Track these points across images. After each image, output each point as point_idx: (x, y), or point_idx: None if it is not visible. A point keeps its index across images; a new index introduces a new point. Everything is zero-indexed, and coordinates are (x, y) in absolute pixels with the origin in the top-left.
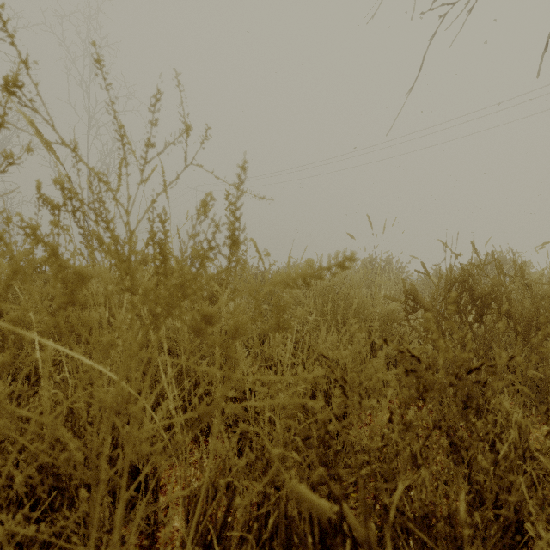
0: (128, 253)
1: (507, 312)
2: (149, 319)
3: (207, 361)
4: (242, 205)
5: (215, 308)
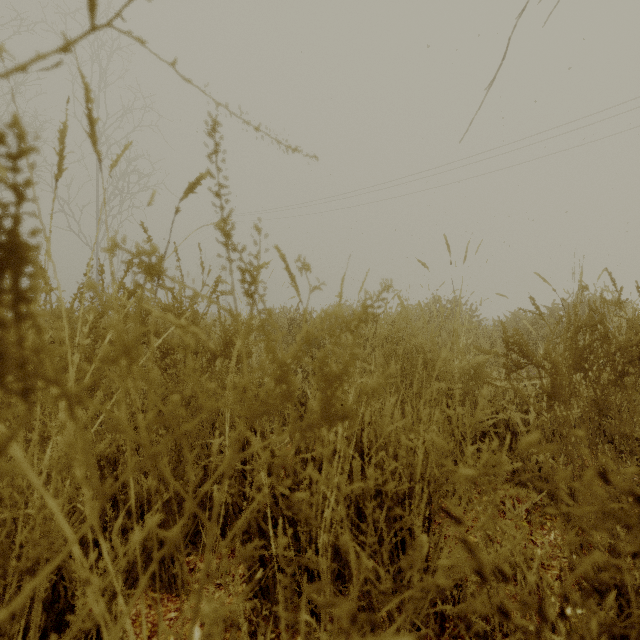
0: None
1: None
2: None
3: (158, 514)
4: None
5: None
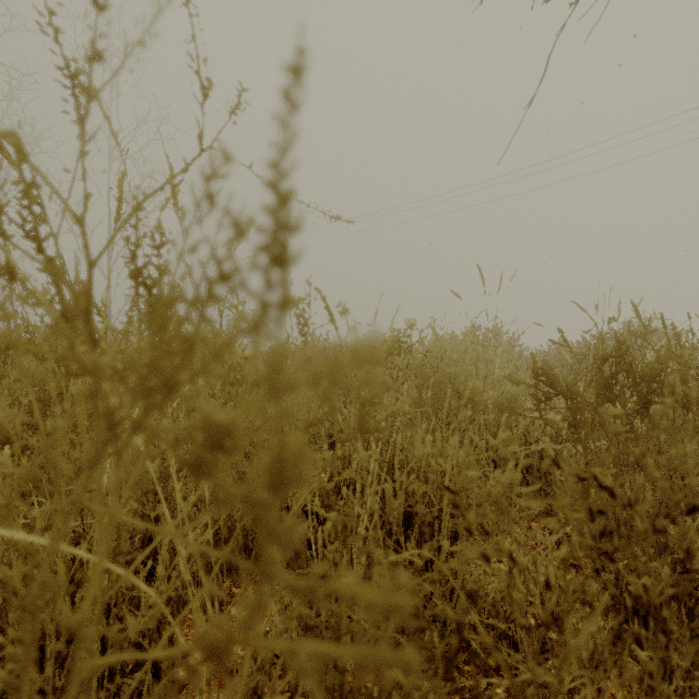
0: (84, 302)
1: (682, 400)
2: (100, 433)
3: None
4: (294, 166)
5: (233, 415)
